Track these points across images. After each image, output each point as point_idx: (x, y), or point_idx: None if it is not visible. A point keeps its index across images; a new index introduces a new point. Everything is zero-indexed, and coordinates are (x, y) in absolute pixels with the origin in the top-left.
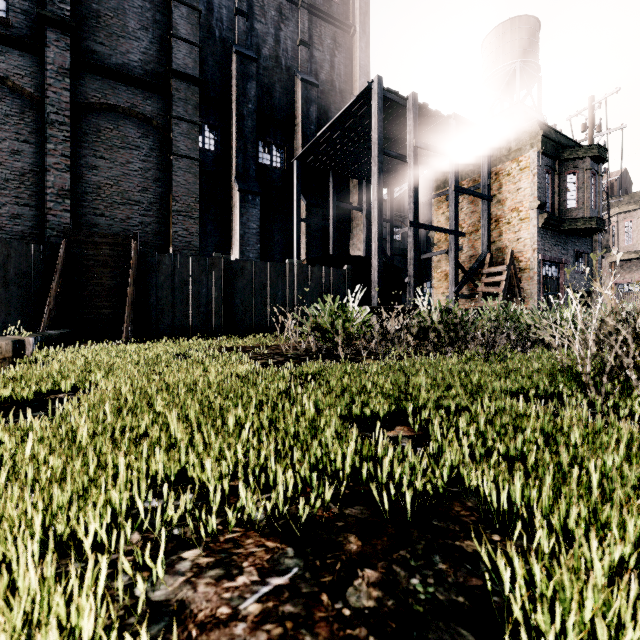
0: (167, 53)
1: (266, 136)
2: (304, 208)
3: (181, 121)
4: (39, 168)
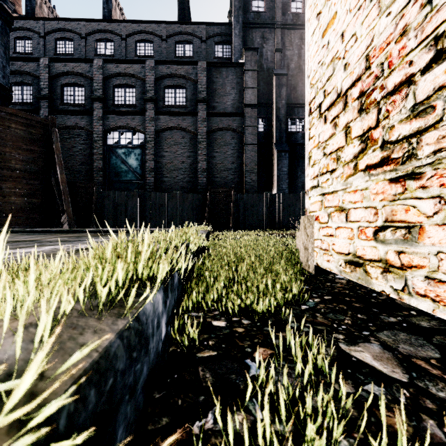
0: (242, 96)
1: (292, 115)
2: None
3: (249, 127)
4: (195, 161)
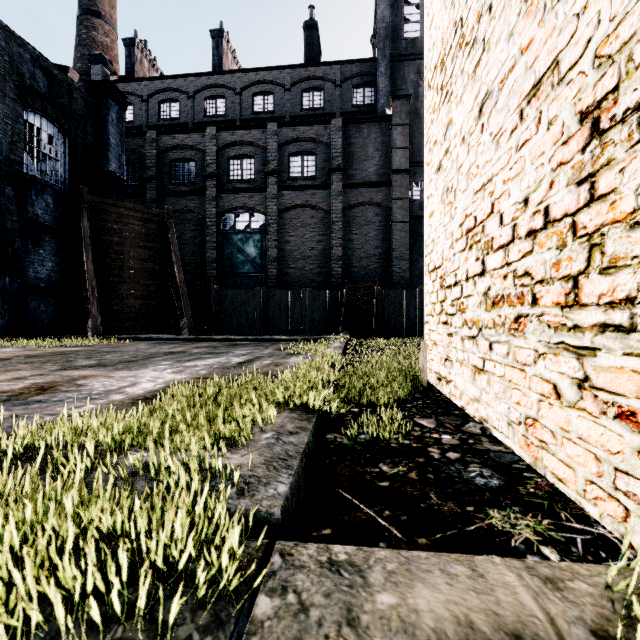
0: (389, 159)
1: None
2: None
3: (398, 200)
4: (328, 247)
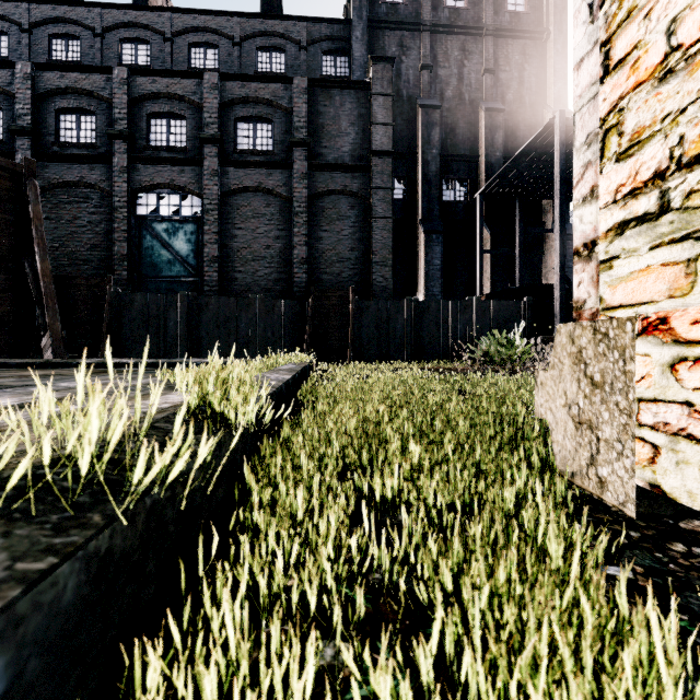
0: (368, 138)
1: (449, 174)
2: (488, 238)
3: (378, 190)
4: (289, 246)
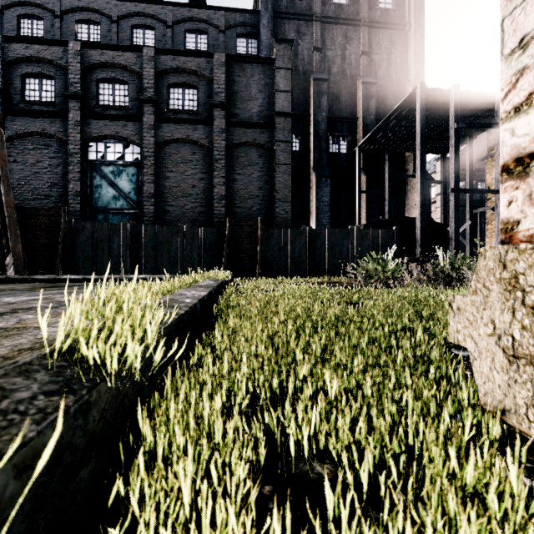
0: (272, 102)
1: (335, 132)
2: (364, 181)
3: (281, 142)
4: (211, 185)
